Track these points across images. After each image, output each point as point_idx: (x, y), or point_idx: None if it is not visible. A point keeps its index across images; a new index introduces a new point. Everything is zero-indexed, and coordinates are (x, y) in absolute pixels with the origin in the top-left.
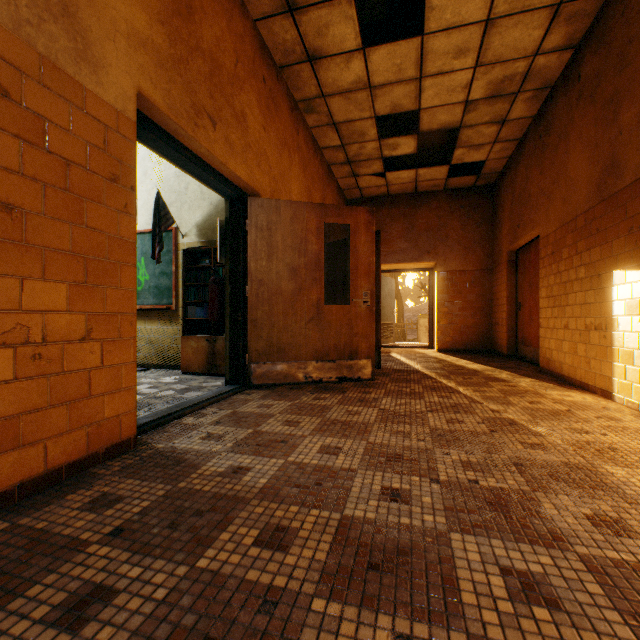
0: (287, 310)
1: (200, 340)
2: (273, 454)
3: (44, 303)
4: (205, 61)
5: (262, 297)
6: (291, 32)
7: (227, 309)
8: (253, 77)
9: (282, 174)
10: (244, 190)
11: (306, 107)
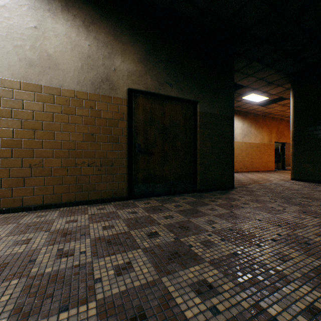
0: None
1: (274, 164)
2: (288, 172)
3: (270, 159)
4: (279, 132)
5: (287, 157)
6: None
7: (281, 159)
8: (285, 127)
9: None
10: (284, 142)
11: None
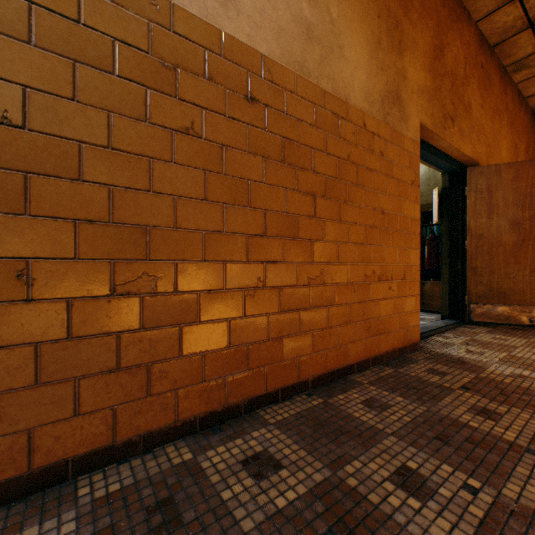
0: (507, 259)
1: None
2: None
3: (391, 259)
4: (448, 79)
5: (481, 249)
6: (513, 13)
7: (443, 259)
8: (474, 69)
9: (493, 139)
10: (463, 163)
11: (515, 67)
